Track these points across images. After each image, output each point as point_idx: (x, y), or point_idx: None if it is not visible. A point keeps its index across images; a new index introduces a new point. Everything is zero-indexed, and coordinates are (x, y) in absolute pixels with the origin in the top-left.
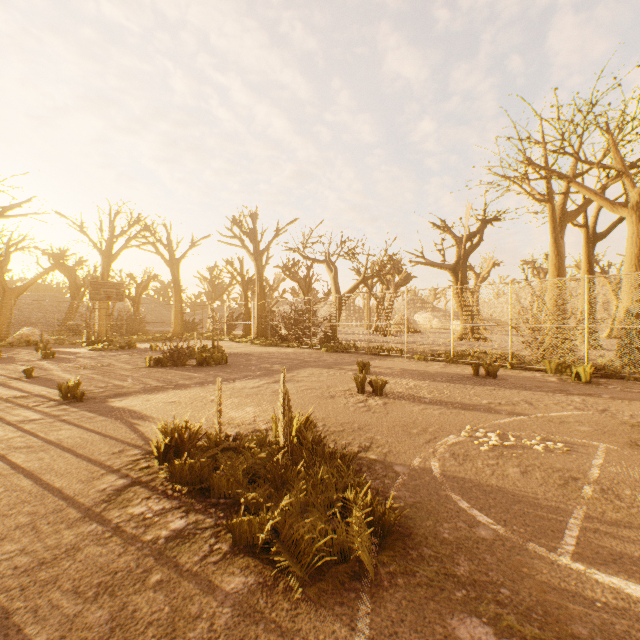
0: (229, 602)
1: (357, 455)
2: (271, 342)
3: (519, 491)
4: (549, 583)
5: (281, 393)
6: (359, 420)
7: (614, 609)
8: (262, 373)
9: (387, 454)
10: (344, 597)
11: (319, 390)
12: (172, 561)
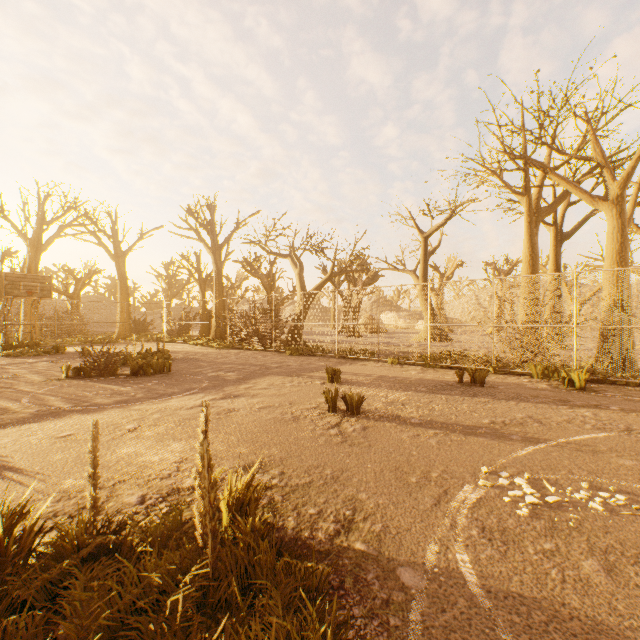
0: None
1: (334, 543)
2: (229, 344)
3: (633, 631)
4: None
5: (199, 449)
6: (332, 461)
7: None
8: (210, 385)
9: (382, 537)
10: None
11: (279, 409)
12: None
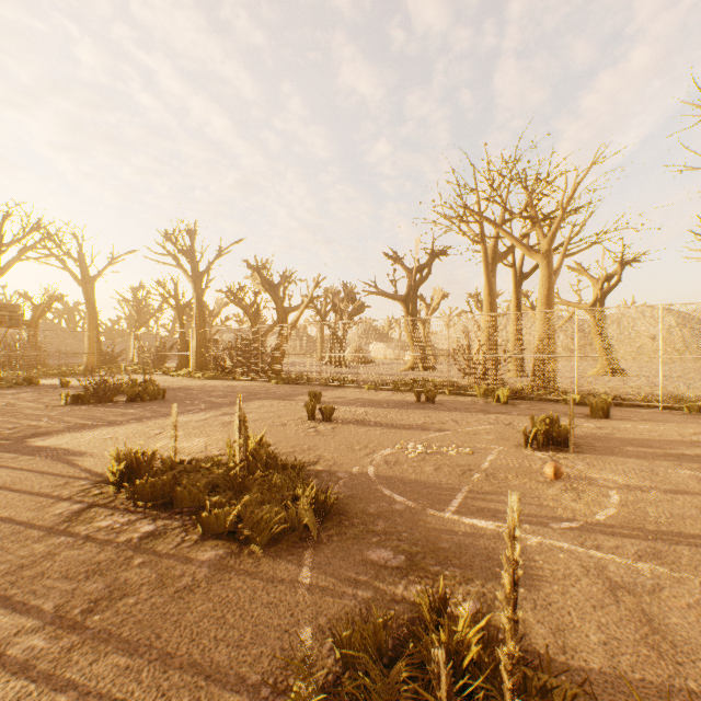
0: (206, 565)
1: (306, 468)
2: (214, 375)
3: (430, 481)
4: (434, 527)
5: (237, 416)
6: (309, 442)
7: (468, 534)
8: (208, 407)
9: (332, 465)
10: (294, 551)
11: (270, 420)
12: (150, 550)
